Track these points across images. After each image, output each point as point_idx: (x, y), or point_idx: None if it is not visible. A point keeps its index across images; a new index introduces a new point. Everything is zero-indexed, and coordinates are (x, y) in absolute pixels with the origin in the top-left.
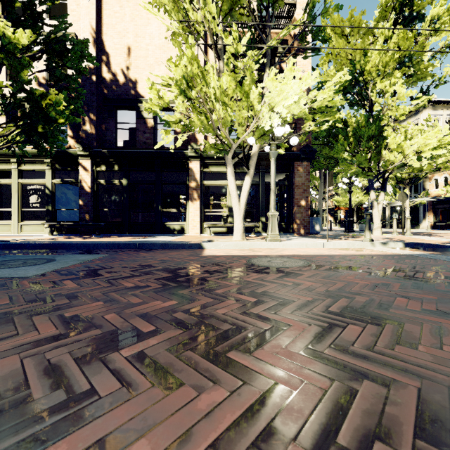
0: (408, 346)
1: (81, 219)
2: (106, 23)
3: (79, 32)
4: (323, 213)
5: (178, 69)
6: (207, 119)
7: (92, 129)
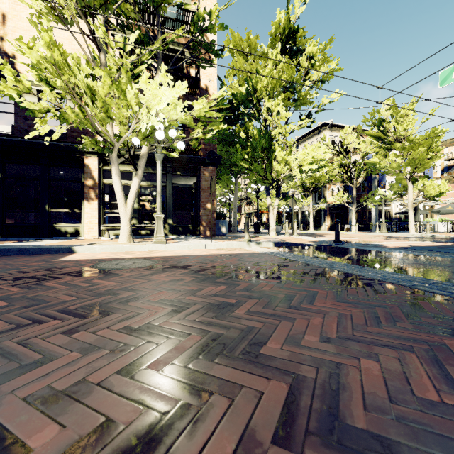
0: (69, 334)
1: None
2: None
3: None
4: (250, 216)
5: (34, 52)
6: (82, 112)
7: None
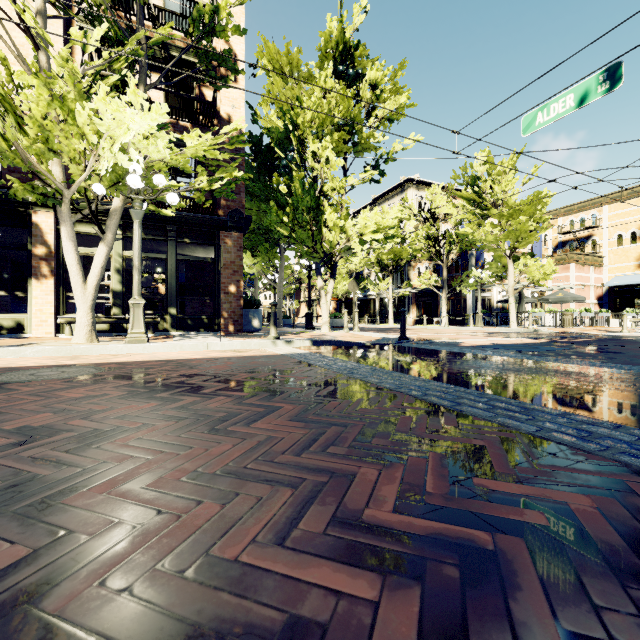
0: None
1: None
2: None
3: None
4: (313, 304)
5: None
6: (6, 140)
7: None
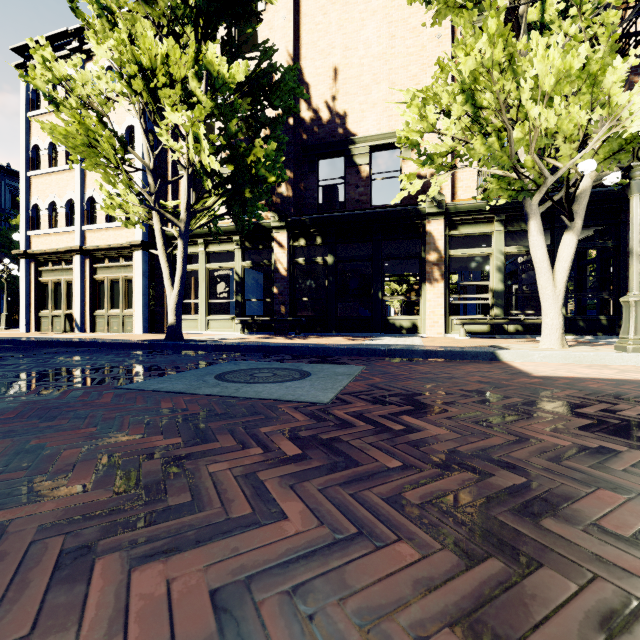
0: None
1: (275, 312)
2: (305, 43)
3: None
4: None
5: (469, 59)
6: (499, 140)
7: (288, 190)
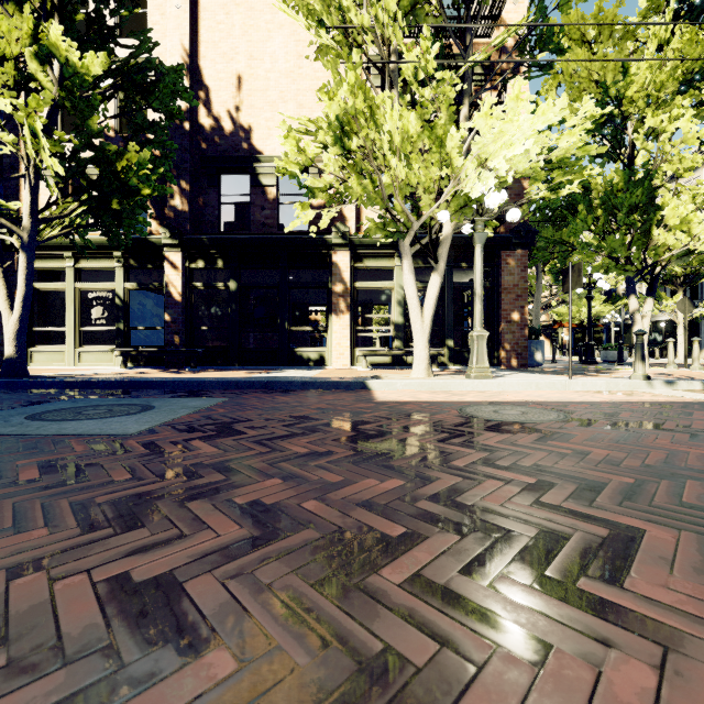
0: None
1: (167, 342)
2: (205, 40)
3: (164, 56)
4: None
5: (334, 103)
6: (372, 183)
7: (184, 204)
